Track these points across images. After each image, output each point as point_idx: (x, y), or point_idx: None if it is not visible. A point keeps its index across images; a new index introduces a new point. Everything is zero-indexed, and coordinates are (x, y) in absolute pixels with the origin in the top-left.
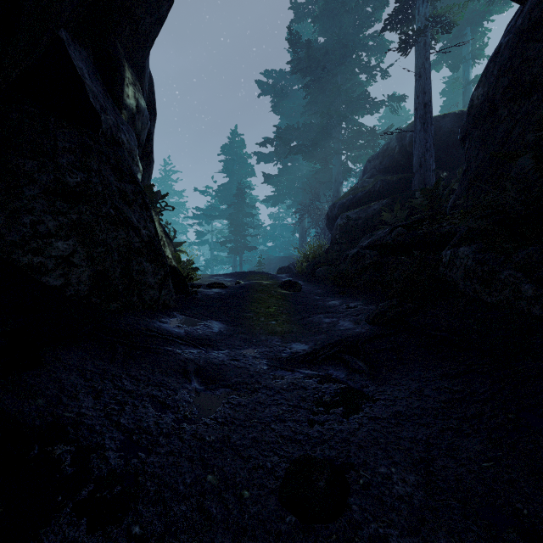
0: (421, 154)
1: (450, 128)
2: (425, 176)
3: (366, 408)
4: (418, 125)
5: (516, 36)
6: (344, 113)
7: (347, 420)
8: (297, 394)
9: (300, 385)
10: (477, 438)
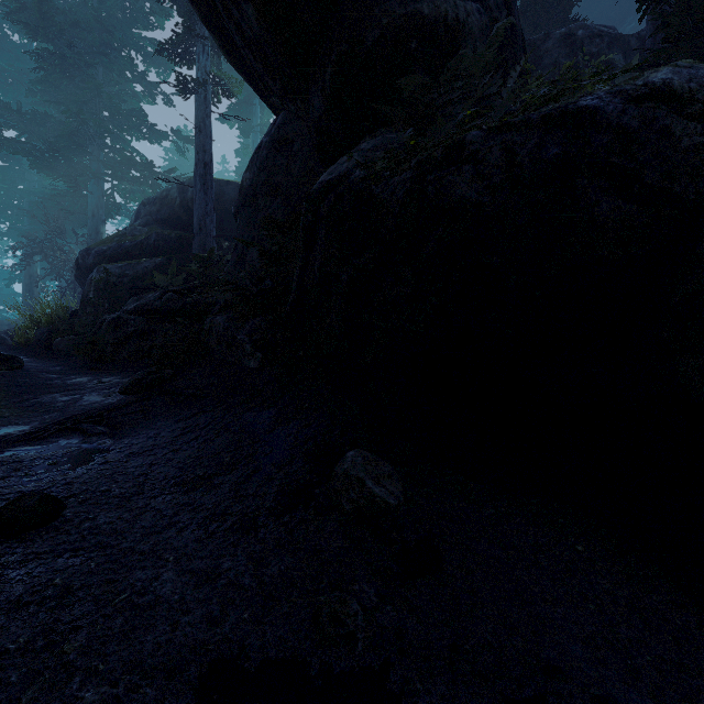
0: (201, 217)
1: (233, 197)
2: (206, 241)
3: (99, 458)
4: (199, 183)
5: (271, 142)
6: (108, 123)
7: (75, 471)
8: (7, 467)
9: (13, 460)
10: (190, 450)
